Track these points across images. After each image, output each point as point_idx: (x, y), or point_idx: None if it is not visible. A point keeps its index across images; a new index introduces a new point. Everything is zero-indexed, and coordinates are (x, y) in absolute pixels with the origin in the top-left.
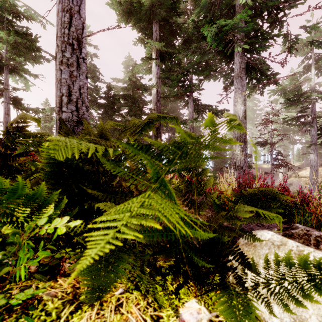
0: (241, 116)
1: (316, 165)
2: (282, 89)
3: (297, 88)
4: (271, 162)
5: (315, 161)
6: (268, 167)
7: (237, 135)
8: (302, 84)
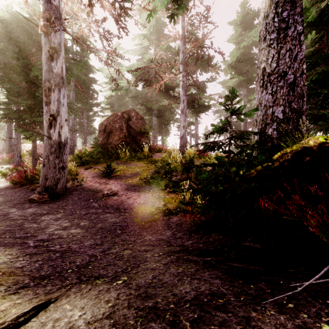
0: None
1: None
2: None
3: None
4: None
5: None
6: None
7: None
8: None
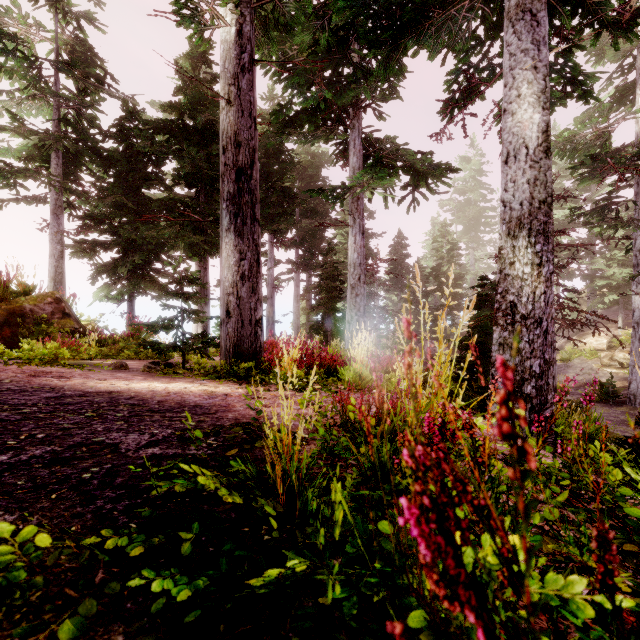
0: (533, 146)
1: None
2: (567, 139)
3: (600, 140)
4: None
5: None
6: None
7: (520, 212)
8: (614, 128)
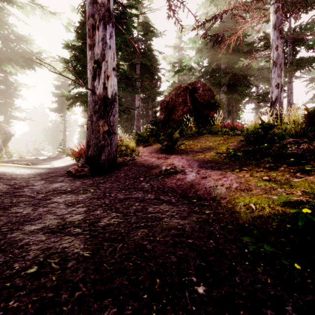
0: None
1: None
2: None
3: None
4: None
5: None
6: None
7: None
8: None
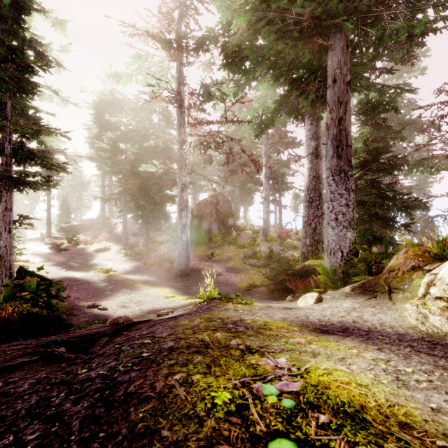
0: None
1: None
2: None
3: None
4: None
5: None
6: None
7: None
8: None
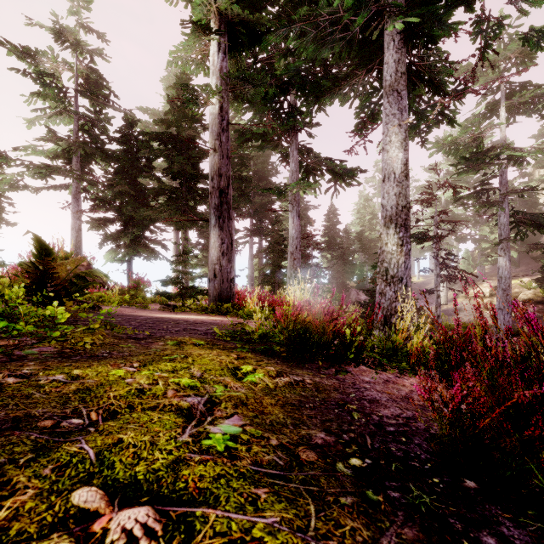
0: (398, 172)
1: (509, 276)
2: (451, 141)
3: (476, 142)
4: (436, 271)
5: (507, 270)
6: (420, 282)
7: (391, 212)
8: (485, 134)
